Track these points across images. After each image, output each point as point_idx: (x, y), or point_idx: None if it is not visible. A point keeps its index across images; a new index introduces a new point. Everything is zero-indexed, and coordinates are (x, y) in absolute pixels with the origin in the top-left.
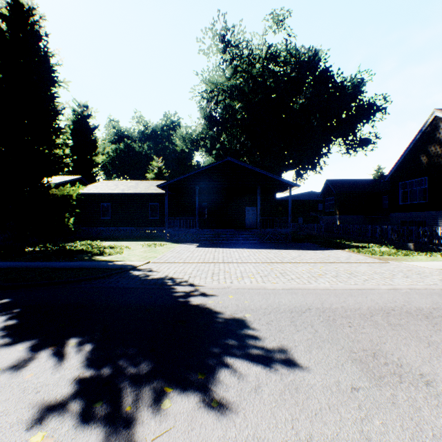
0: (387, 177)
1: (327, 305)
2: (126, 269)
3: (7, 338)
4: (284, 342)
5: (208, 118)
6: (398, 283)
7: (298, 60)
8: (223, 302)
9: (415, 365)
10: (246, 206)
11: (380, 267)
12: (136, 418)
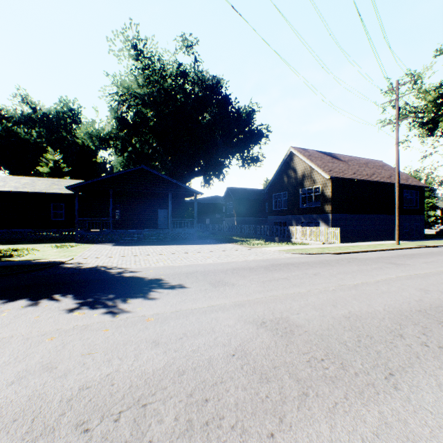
0: (266, 189)
1: (207, 269)
2: (56, 264)
3: (3, 300)
4: (181, 283)
5: (120, 119)
6: (250, 258)
7: (205, 84)
8: (147, 273)
9: (232, 282)
10: (158, 209)
11: (246, 251)
12: (117, 305)
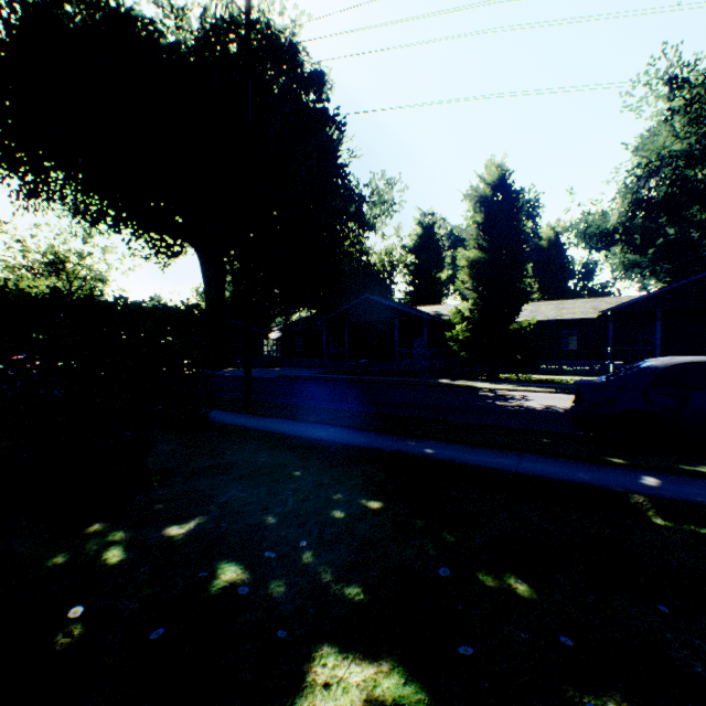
0: None
1: None
2: None
3: None
4: None
5: (635, 200)
6: None
7: None
8: None
9: None
10: None
11: None
12: None
